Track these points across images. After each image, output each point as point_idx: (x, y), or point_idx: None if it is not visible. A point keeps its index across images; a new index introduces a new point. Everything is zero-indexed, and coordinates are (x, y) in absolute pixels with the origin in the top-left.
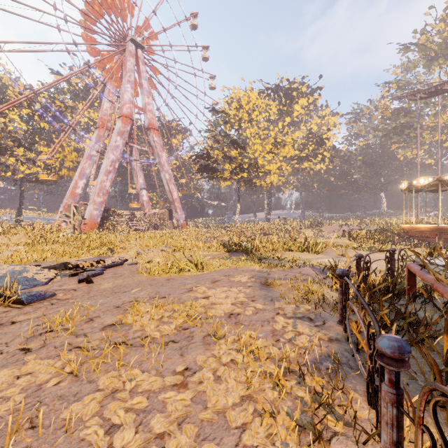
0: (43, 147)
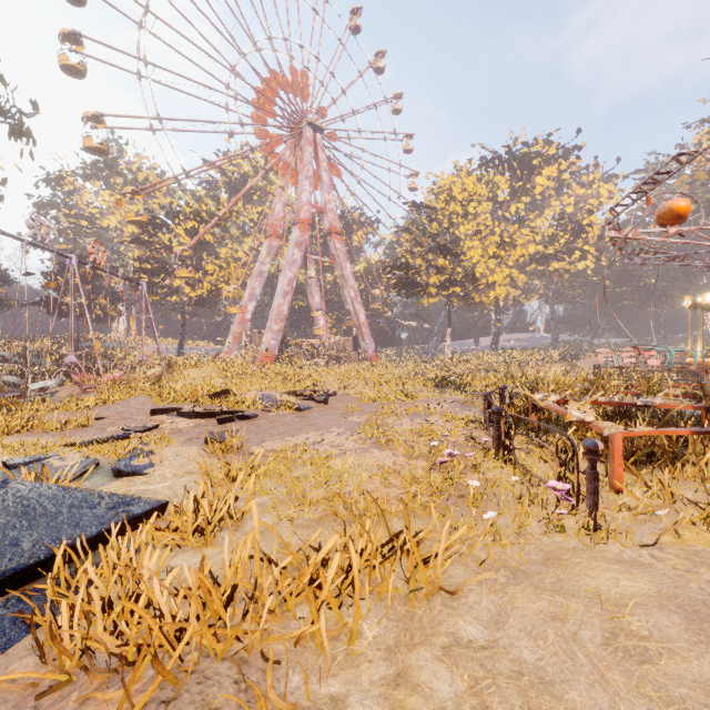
0: (210, 265)
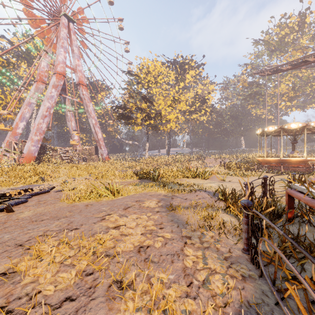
0: None
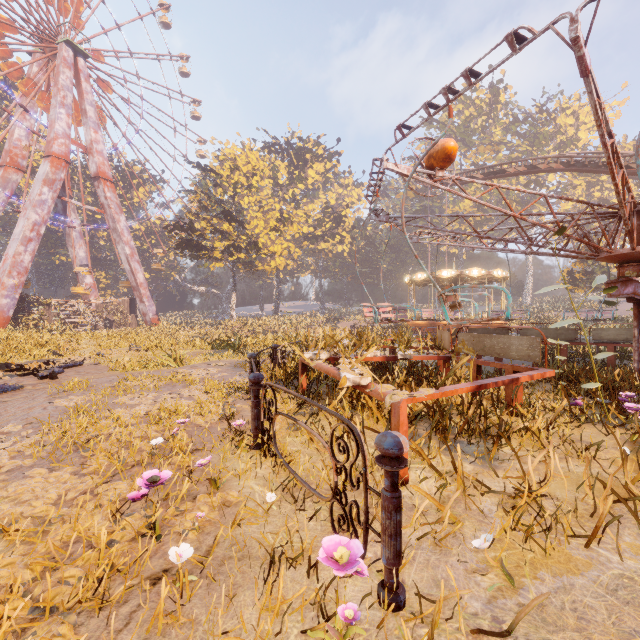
0: None
